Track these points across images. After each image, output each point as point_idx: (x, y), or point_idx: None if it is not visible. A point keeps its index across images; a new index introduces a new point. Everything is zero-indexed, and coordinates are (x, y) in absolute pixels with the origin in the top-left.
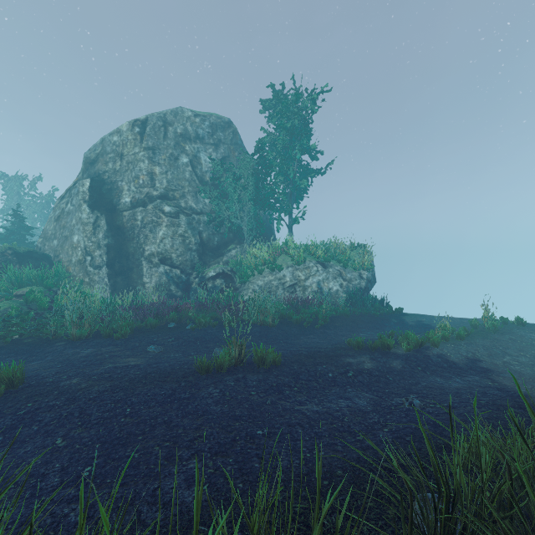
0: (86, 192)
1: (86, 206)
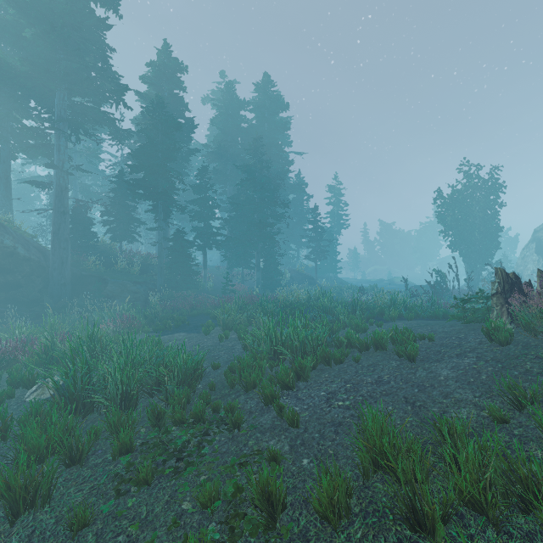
0: (533, 248)
1: (533, 254)
